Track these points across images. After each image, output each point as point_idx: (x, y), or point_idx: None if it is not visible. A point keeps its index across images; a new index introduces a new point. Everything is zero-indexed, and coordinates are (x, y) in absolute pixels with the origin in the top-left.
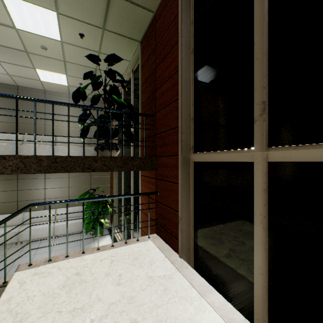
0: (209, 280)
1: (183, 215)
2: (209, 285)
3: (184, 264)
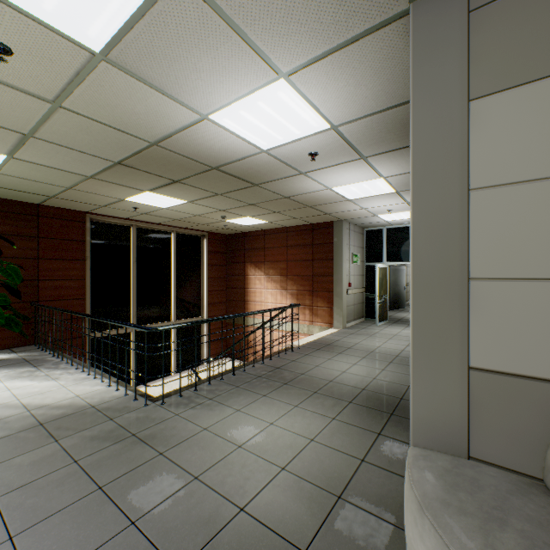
0: None
1: None
2: None
3: None
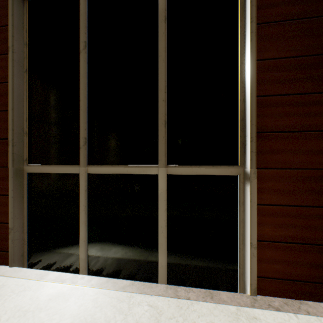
0: (46, 270)
1: (16, 224)
2: (46, 271)
3: (18, 269)
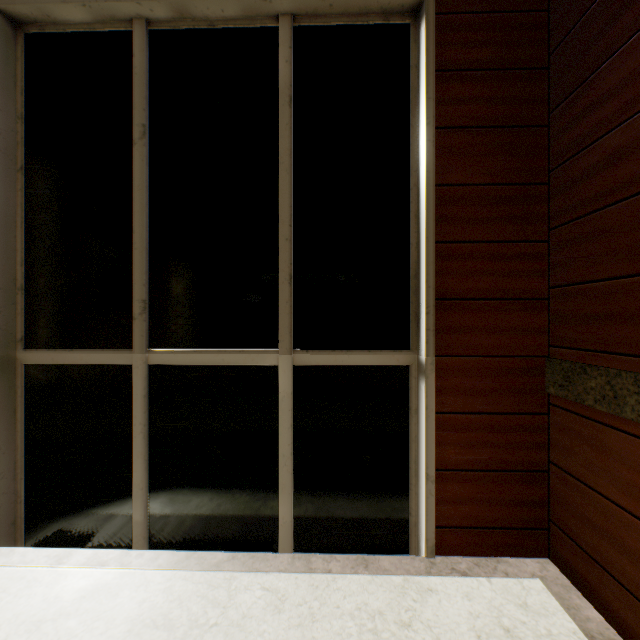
0: (63, 547)
1: (2, 465)
2: (68, 549)
3: (8, 551)
